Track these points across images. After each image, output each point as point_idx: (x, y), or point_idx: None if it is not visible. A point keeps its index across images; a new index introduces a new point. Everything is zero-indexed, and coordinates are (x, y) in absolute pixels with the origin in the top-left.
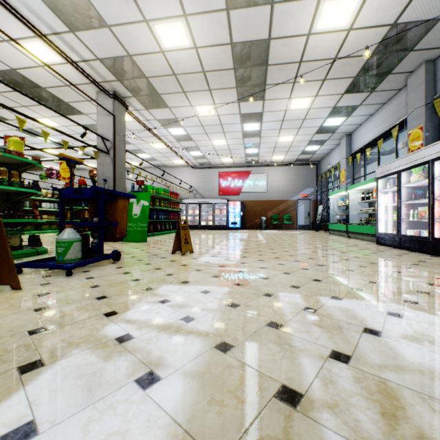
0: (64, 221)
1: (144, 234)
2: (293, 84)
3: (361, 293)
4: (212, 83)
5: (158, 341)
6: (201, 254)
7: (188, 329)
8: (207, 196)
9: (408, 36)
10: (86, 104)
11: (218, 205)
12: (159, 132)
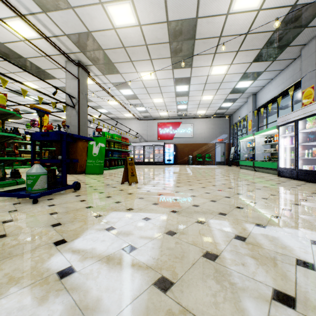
0: (34, 158)
1: (101, 169)
2: (214, 54)
3: (281, 220)
4: (153, 54)
5: (98, 276)
6: (144, 184)
7: (128, 261)
8: (149, 140)
9: (304, 15)
10: (58, 70)
11: (157, 147)
12: (113, 92)
